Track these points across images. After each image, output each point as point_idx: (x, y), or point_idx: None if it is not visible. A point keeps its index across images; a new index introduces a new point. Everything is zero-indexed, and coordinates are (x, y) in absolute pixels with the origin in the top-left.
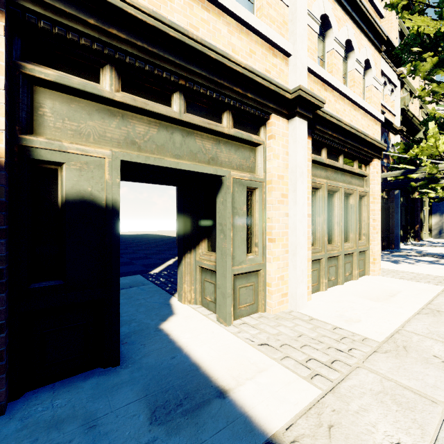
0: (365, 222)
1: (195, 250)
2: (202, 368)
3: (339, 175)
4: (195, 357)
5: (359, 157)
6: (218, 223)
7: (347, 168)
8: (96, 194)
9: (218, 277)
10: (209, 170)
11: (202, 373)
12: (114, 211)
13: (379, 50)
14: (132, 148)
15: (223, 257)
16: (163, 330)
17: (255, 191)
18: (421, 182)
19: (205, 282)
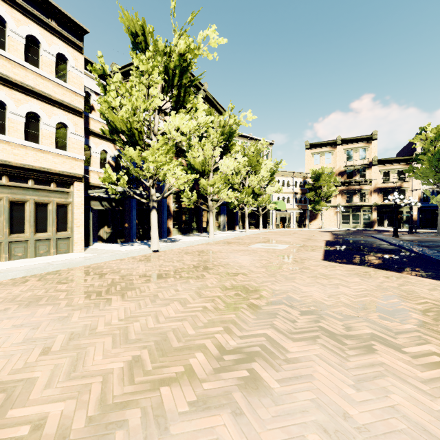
0: (70, 220)
1: None
2: None
3: (31, 192)
4: None
5: (55, 181)
6: None
7: (39, 188)
8: None
9: None
10: None
11: None
12: None
13: (81, 116)
14: None
15: None
16: None
17: None
18: (120, 196)
19: None
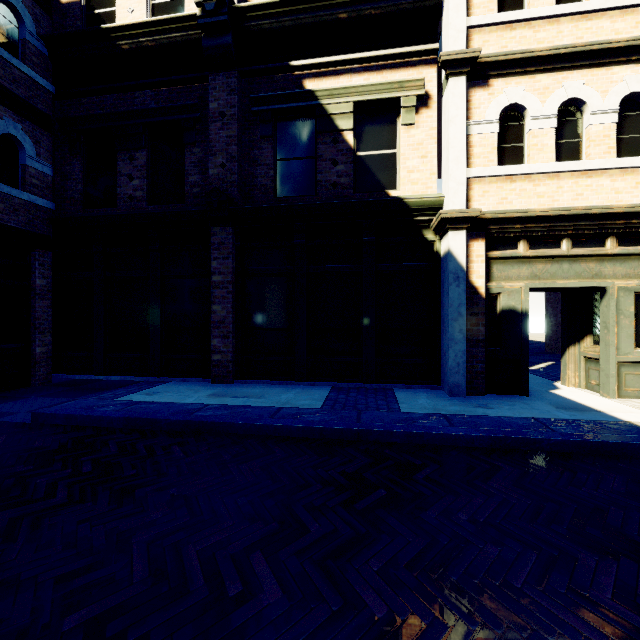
0: None
1: (579, 343)
2: (586, 405)
3: None
4: (580, 402)
5: None
6: (602, 321)
7: None
8: (516, 306)
9: (601, 362)
10: (592, 284)
11: (585, 406)
12: (526, 315)
13: None
14: (535, 279)
15: (606, 347)
16: (552, 392)
17: None
18: None
19: (589, 369)
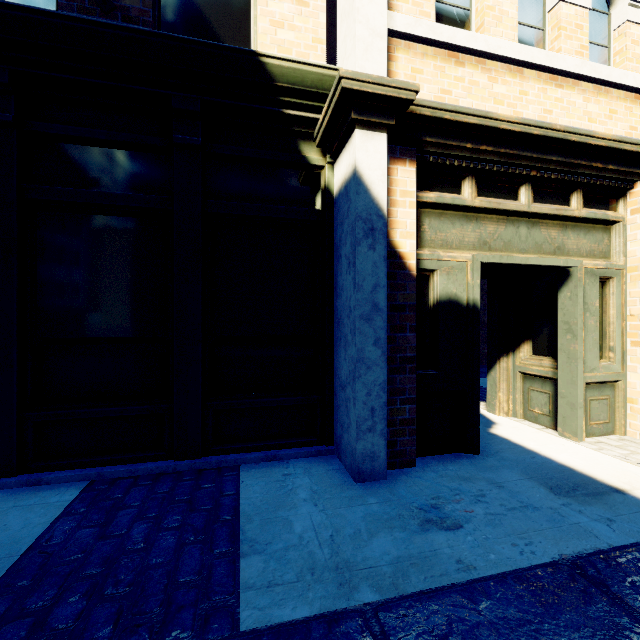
0: None
1: (514, 353)
2: (576, 470)
3: None
4: (560, 461)
5: None
6: (562, 321)
7: None
8: (459, 295)
9: (561, 384)
10: (559, 262)
11: (580, 473)
12: (475, 310)
13: None
14: (484, 249)
15: (570, 361)
16: (497, 435)
17: (609, 281)
18: None
19: (530, 391)
